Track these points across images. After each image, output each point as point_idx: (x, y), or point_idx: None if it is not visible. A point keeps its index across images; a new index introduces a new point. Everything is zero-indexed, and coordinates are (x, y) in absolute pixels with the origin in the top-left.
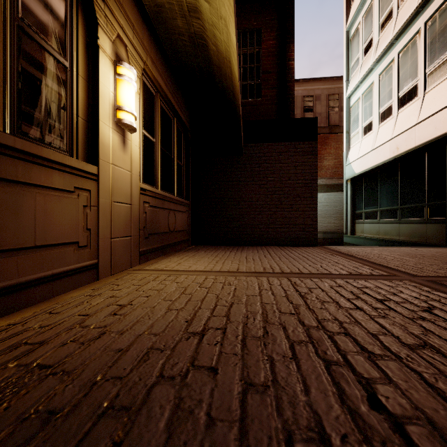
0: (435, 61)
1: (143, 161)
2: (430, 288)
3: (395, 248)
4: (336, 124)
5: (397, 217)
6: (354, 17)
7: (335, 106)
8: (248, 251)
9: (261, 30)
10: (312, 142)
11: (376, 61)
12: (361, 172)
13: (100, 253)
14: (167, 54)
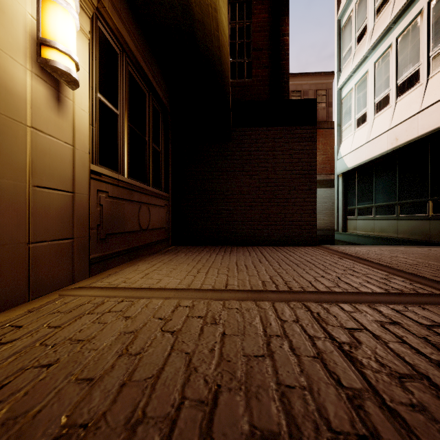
0: None
1: (99, 136)
2: None
3: (404, 248)
4: (324, 120)
5: (394, 213)
6: (346, 4)
7: (323, 102)
8: (239, 254)
9: (252, 1)
10: (310, 126)
11: (371, 48)
12: (354, 166)
13: (1, 268)
14: (136, 5)
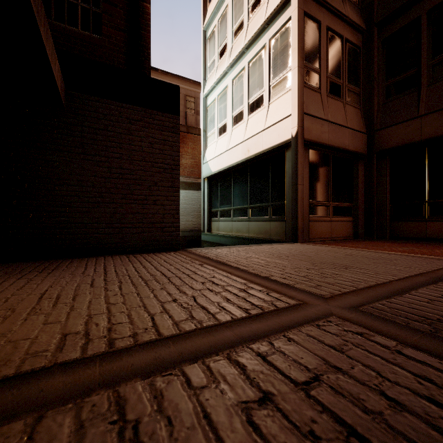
0: (277, 76)
1: None
2: (383, 334)
3: (255, 246)
4: (193, 126)
5: (247, 215)
6: (211, 18)
7: (192, 108)
8: (65, 272)
9: None
10: (173, 115)
11: (230, 66)
12: (217, 171)
13: None
14: None
